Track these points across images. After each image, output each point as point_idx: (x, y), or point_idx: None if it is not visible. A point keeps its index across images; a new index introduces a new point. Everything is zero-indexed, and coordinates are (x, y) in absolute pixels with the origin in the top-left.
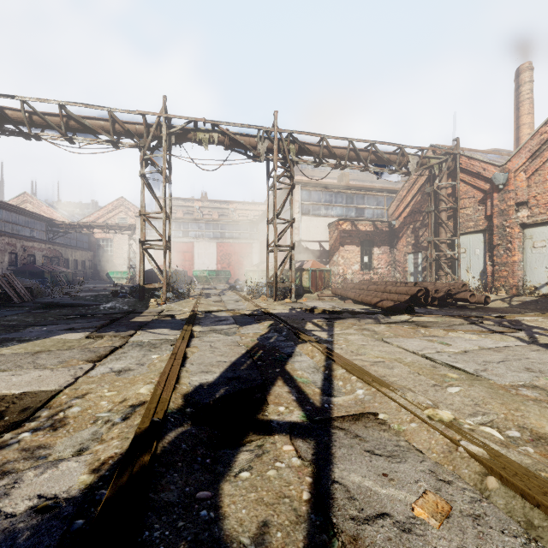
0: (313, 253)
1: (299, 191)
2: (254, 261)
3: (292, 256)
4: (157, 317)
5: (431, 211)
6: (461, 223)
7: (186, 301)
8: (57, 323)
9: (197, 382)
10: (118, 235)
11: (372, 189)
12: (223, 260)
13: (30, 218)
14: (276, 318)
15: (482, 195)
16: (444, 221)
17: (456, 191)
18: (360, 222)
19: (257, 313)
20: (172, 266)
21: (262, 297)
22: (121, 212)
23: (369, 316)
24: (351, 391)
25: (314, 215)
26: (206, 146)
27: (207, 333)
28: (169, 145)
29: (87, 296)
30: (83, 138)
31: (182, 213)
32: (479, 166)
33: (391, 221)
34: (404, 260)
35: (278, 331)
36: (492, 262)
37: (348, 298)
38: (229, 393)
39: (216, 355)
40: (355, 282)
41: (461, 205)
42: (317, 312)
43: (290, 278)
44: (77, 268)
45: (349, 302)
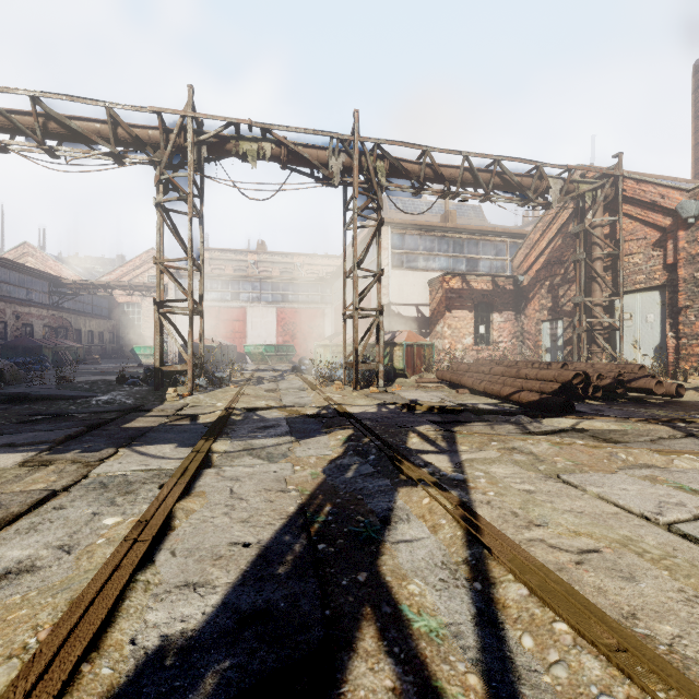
0: (408, 320)
1: (388, 235)
2: (327, 333)
3: (380, 324)
4: (170, 418)
5: (579, 259)
6: (625, 276)
7: (224, 391)
8: (2, 430)
9: (156, 633)
10: (148, 298)
11: (489, 233)
12: (286, 332)
13: (26, 275)
14: (356, 423)
15: (659, 235)
16: (600, 274)
17: (617, 230)
18: (475, 277)
19: (326, 414)
20: (217, 340)
21: (336, 384)
22: (151, 269)
23: (505, 418)
24: (574, 693)
25: (409, 268)
26: (254, 162)
27: (236, 456)
28: (197, 159)
29: (80, 383)
30: (70, 148)
31: (232, 269)
32: (654, 192)
33: (518, 276)
34: (536, 331)
35: (361, 453)
36: (676, 333)
37: (462, 386)
38: (224, 698)
39: (233, 522)
40: (467, 361)
41: (625, 250)
42: (420, 409)
43: (377, 357)
44: (93, 342)
45: (465, 392)
